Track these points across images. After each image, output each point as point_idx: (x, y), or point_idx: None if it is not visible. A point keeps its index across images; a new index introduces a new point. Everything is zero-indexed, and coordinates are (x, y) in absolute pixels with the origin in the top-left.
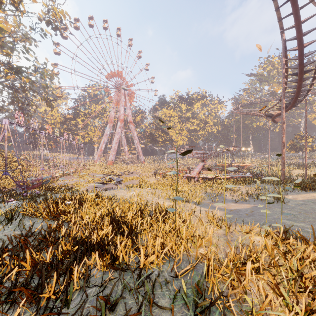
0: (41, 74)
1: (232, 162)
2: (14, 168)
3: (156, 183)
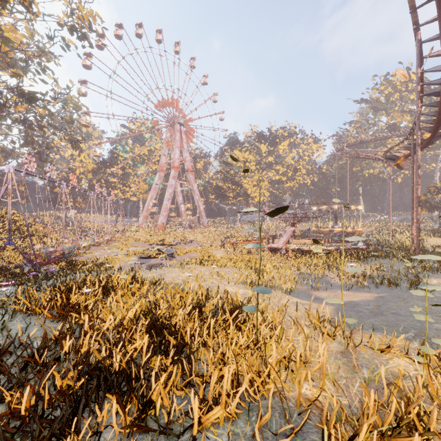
0: (63, 102)
1: (335, 227)
2: (26, 234)
3: (225, 258)
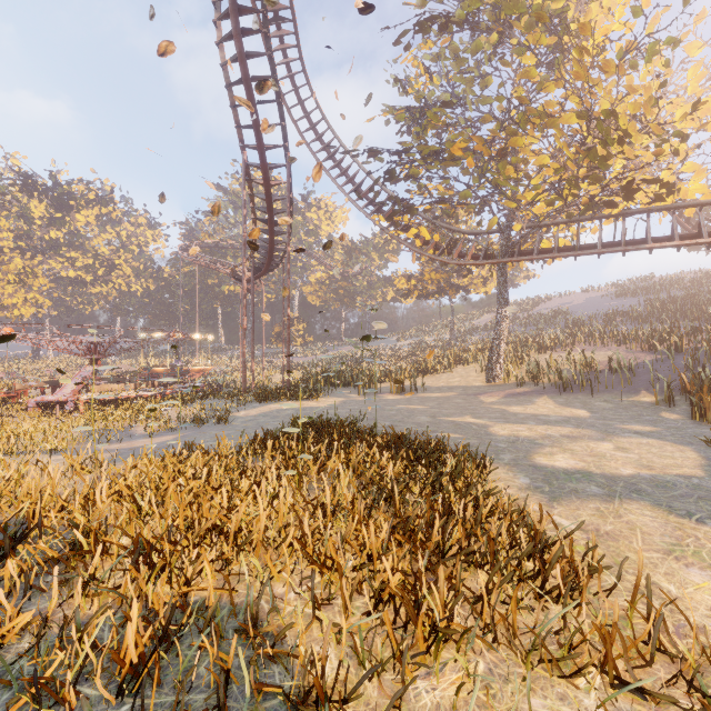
0: None
1: (177, 365)
2: None
3: None
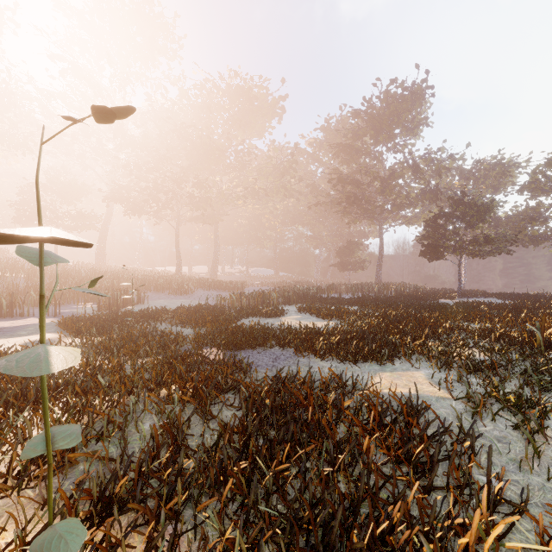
0: None
1: None
2: None
3: None
